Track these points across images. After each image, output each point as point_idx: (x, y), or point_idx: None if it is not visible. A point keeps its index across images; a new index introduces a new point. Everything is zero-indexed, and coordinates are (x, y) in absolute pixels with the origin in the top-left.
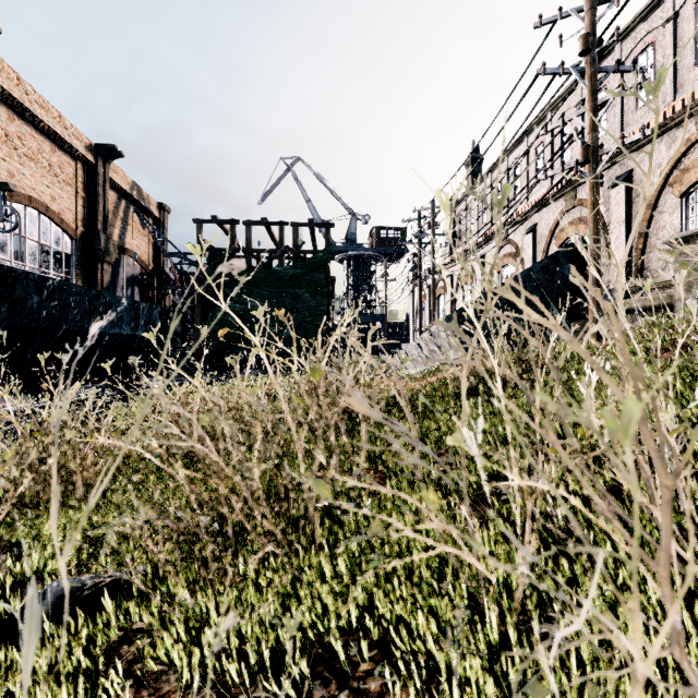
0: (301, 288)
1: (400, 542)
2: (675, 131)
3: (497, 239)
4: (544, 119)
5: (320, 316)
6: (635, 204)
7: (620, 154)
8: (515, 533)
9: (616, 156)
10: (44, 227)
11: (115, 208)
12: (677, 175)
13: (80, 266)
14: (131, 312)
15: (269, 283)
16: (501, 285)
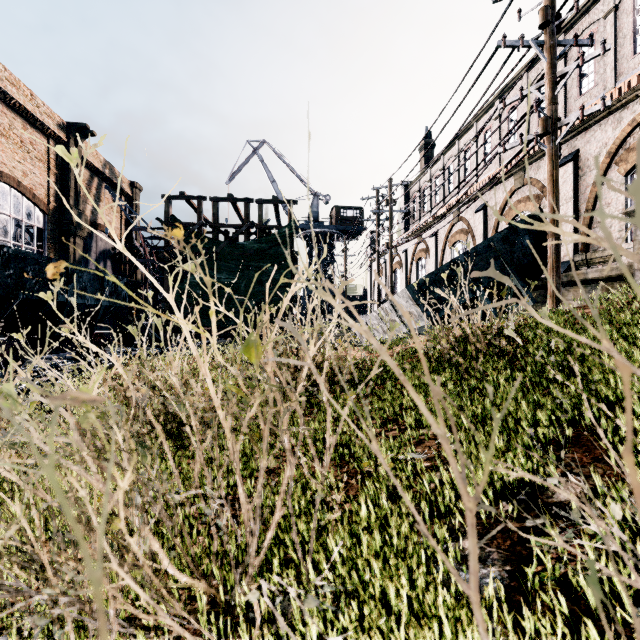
0: (266, 261)
1: (396, 637)
2: (621, 112)
3: (450, 217)
4: (492, 106)
5: (283, 288)
6: (582, 182)
7: (567, 135)
8: (578, 607)
9: (564, 137)
10: (15, 201)
11: (87, 185)
12: (623, 153)
13: (52, 240)
14: (95, 282)
15: (235, 256)
16: (462, 255)
